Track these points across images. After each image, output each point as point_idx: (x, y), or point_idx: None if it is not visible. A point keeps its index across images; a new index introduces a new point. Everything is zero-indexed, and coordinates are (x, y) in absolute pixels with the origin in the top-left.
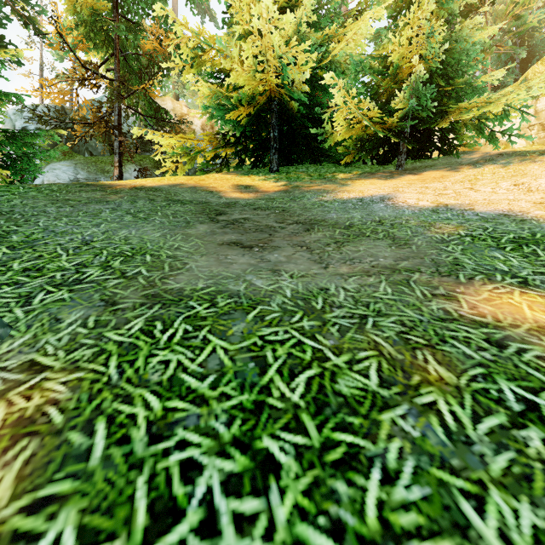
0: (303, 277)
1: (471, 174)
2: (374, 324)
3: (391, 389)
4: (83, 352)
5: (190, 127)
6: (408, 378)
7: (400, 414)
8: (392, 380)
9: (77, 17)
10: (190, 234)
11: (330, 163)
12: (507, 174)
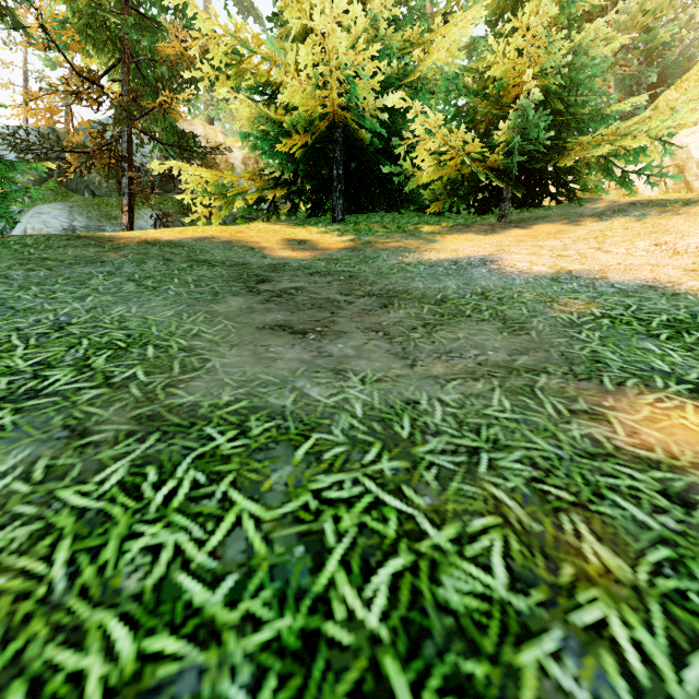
0: (380, 381)
1: (596, 229)
2: (490, 465)
3: (530, 595)
4: (12, 532)
5: (227, 160)
6: (554, 571)
7: (551, 650)
8: (530, 575)
9: (70, 8)
10: (217, 312)
11: (412, 211)
12: (644, 229)
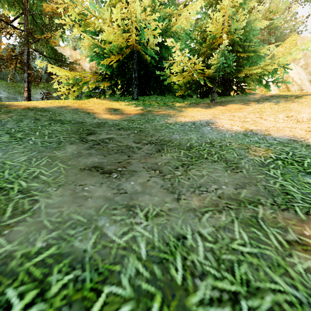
0: (158, 216)
1: (257, 107)
2: None
3: None
4: None
5: (82, 67)
6: None
7: None
8: None
9: None
10: (56, 157)
11: (170, 95)
12: (280, 109)
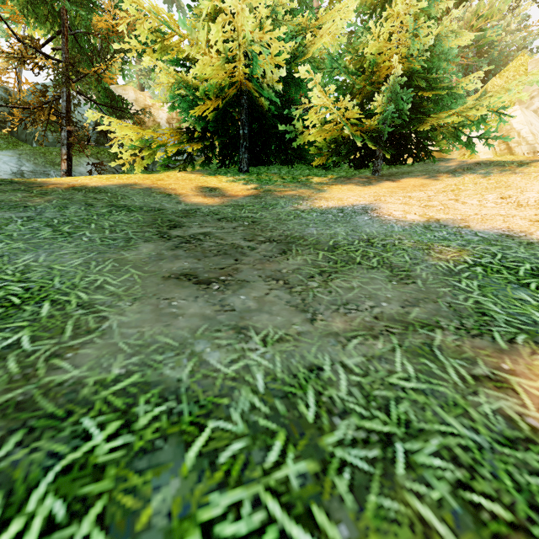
0: (282, 341)
1: (452, 183)
2: (408, 463)
3: None
4: None
5: (154, 120)
6: None
7: None
8: None
9: None
10: (126, 260)
11: (303, 164)
12: (490, 185)
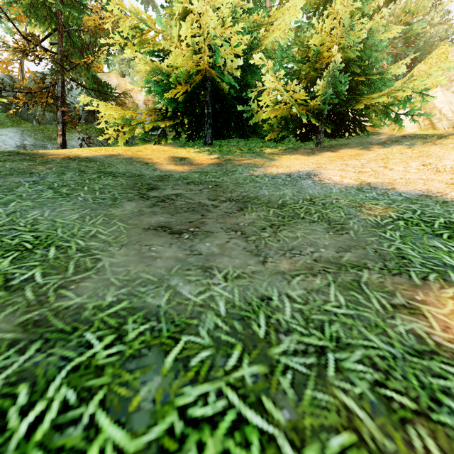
0: (239, 278)
1: (382, 153)
2: (337, 367)
3: None
4: None
5: (133, 101)
6: None
7: None
8: None
9: None
10: (113, 215)
11: (258, 138)
12: (414, 154)
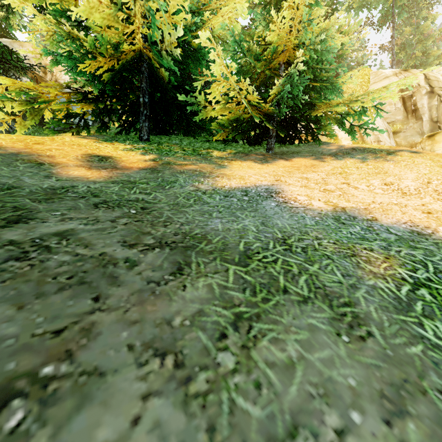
0: None
1: (337, 166)
2: None
3: None
4: None
5: (56, 80)
6: None
7: None
8: None
9: None
10: None
11: (204, 137)
12: (370, 170)
